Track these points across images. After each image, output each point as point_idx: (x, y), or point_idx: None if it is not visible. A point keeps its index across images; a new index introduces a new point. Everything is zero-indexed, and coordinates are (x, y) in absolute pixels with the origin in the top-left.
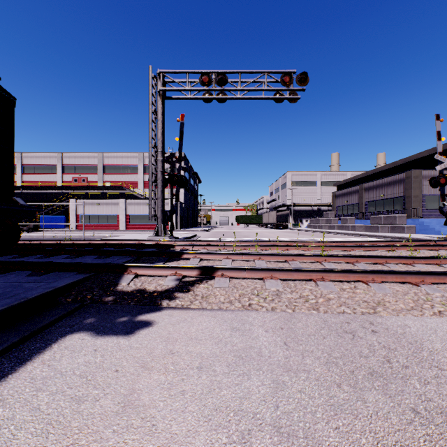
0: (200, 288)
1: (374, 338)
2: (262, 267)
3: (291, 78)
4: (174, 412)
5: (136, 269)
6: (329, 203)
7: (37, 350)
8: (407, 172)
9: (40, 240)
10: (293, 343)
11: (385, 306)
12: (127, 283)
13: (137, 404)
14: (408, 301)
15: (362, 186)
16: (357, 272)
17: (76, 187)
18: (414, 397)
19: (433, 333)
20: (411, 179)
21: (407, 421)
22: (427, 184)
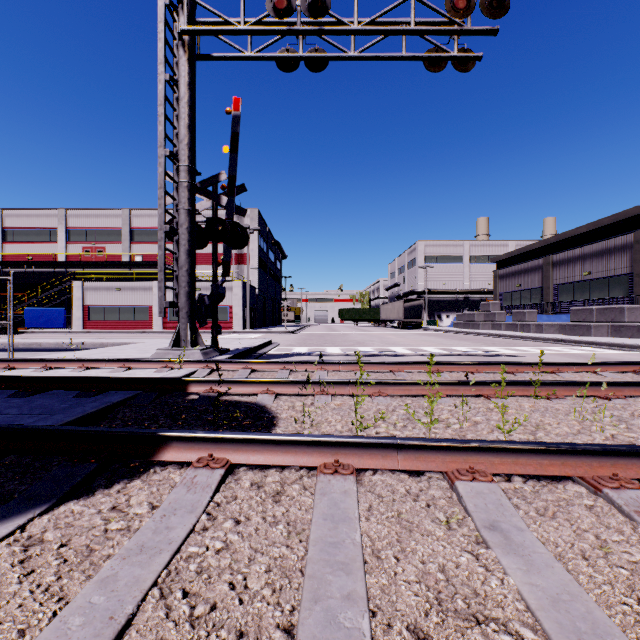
0: None
1: None
2: None
3: None
4: None
5: None
6: (482, 289)
7: None
8: (638, 232)
9: None
10: None
11: None
12: None
13: None
14: None
15: (548, 260)
16: None
17: (86, 263)
18: None
19: None
20: None
21: None
22: None
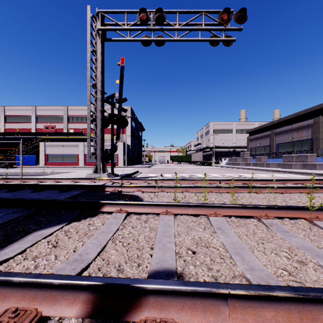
0: None
1: None
2: (280, 294)
3: (229, 15)
4: None
5: None
6: (242, 146)
7: None
8: (315, 119)
9: None
10: None
11: None
12: None
13: None
14: None
15: (273, 131)
16: None
17: (46, 133)
18: None
19: None
20: (319, 124)
21: None
22: None
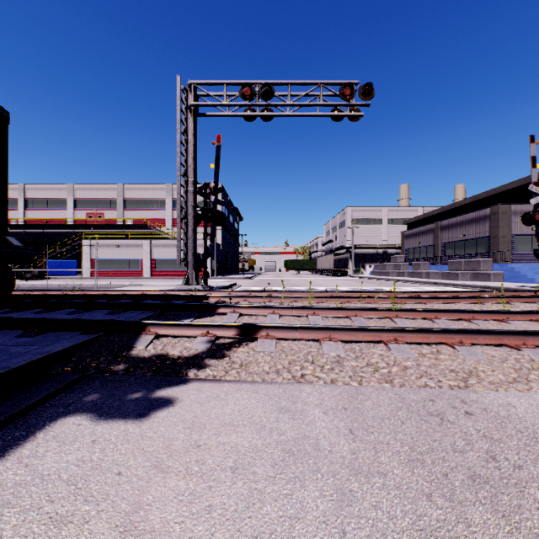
0: (239, 352)
1: (470, 423)
2: (318, 326)
3: (353, 90)
4: None
5: (157, 327)
6: (397, 245)
7: (14, 441)
8: (493, 207)
9: (43, 290)
10: (362, 431)
11: (479, 377)
12: (144, 347)
13: (142, 528)
14: (508, 370)
15: (437, 224)
16: (439, 331)
17: (91, 225)
18: (538, 516)
19: None
20: (498, 215)
21: None
22: (518, 222)
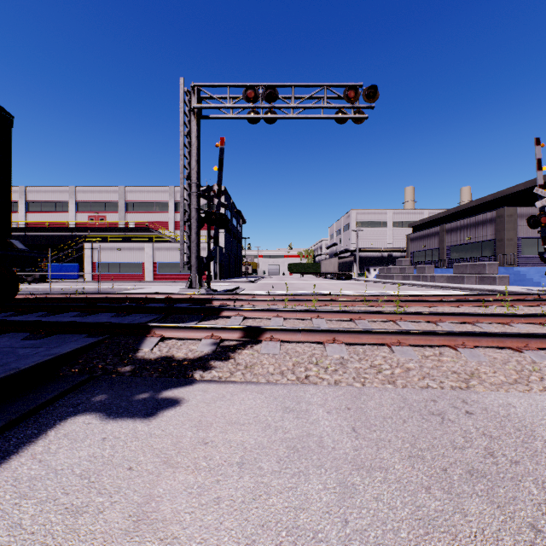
0: (243, 354)
1: (470, 422)
2: (322, 328)
3: (357, 93)
4: (205, 530)
5: (162, 330)
6: (402, 248)
7: (27, 438)
8: (499, 210)
9: (46, 294)
10: (364, 430)
11: (480, 378)
12: (150, 349)
13: (154, 517)
14: (509, 372)
15: (443, 227)
16: (442, 334)
17: (92, 228)
18: (531, 507)
19: (545, 415)
20: (504, 218)
21: (526, 544)
22: (524, 225)
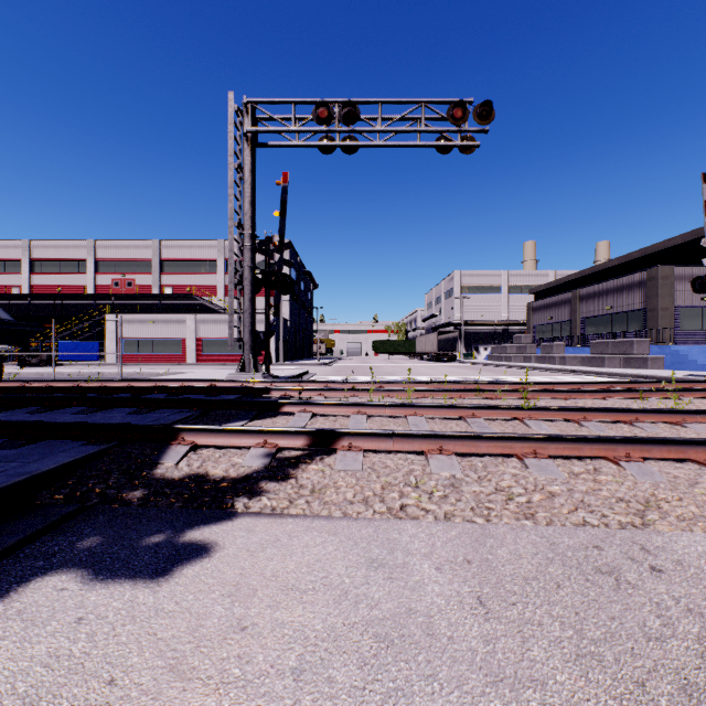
0: (309, 471)
1: (662, 587)
2: (424, 432)
3: (465, 111)
4: None
5: (194, 434)
6: (521, 321)
7: None
8: (650, 270)
9: (48, 381)
10: (497, 602)
11: (660, 509)
12: (174, 463)
13: None
14: (702, 499)
15: (575, 293)
16: (596, 440)
17: (117, 295)
18: None
19: None
20: (657, 281)
21: None
22: (683, 290)
